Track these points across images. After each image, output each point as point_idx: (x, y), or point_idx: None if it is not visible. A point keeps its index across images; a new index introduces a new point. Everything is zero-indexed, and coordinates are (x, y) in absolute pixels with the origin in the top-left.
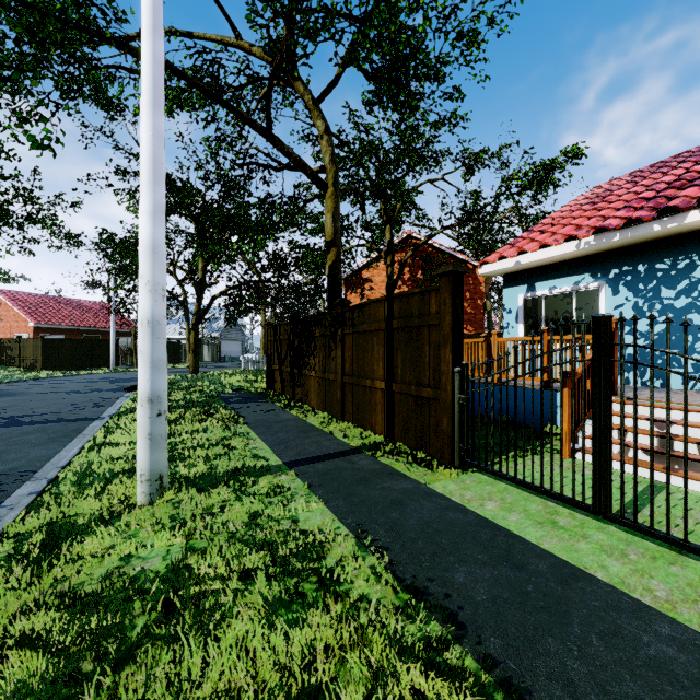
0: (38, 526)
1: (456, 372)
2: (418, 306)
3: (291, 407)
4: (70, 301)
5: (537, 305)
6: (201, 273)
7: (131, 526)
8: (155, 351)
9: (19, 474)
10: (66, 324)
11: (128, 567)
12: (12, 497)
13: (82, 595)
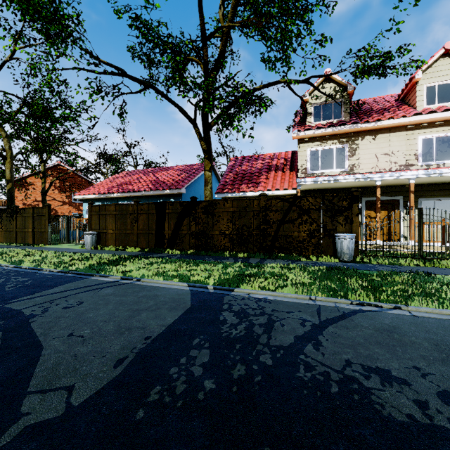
0: None
1: (49, 225)
2: (41, 211)
3: None
4: None
5: None
6: None
7: None
8: None
9: None
10: None
11: None
12: None
13: None
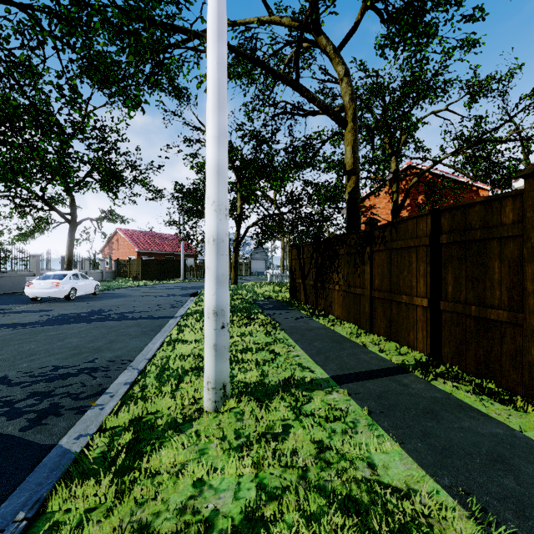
0: (128, 422)
1: None
2: (480, 217)
3: (317, 316)
4: (157, 234)
5: None
6: (239, 210)
7: (201, 438)
8: (219, 267)
9: (120, 362)
10: (155, 249)
11: (201, 499)
12: (114, 384)
13: None
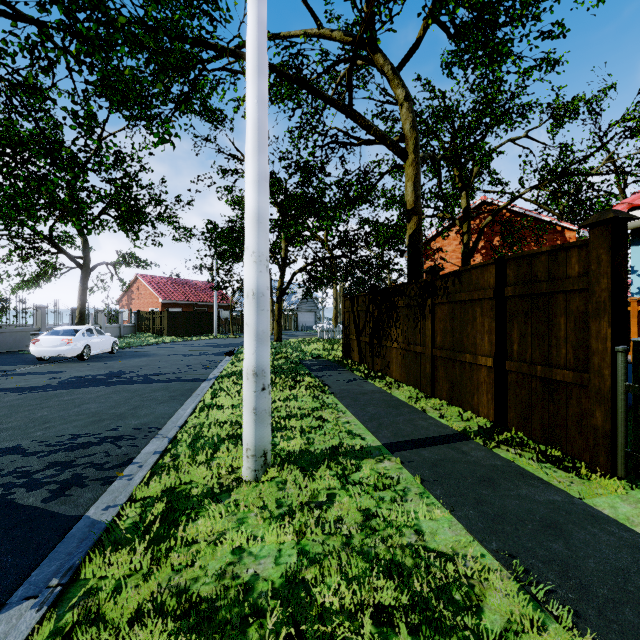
0: (160, 492)
1: (620, 352)
2: (546, 268)
3: (373, 378)
4: (186, 281)
5: None
6: (284, 253)
7: (240, 508)
8: (260, 323)
9: (148, 429)
10: (183, 299)
11: (240, 565)
12: (142, 453)
13: (197, 599)
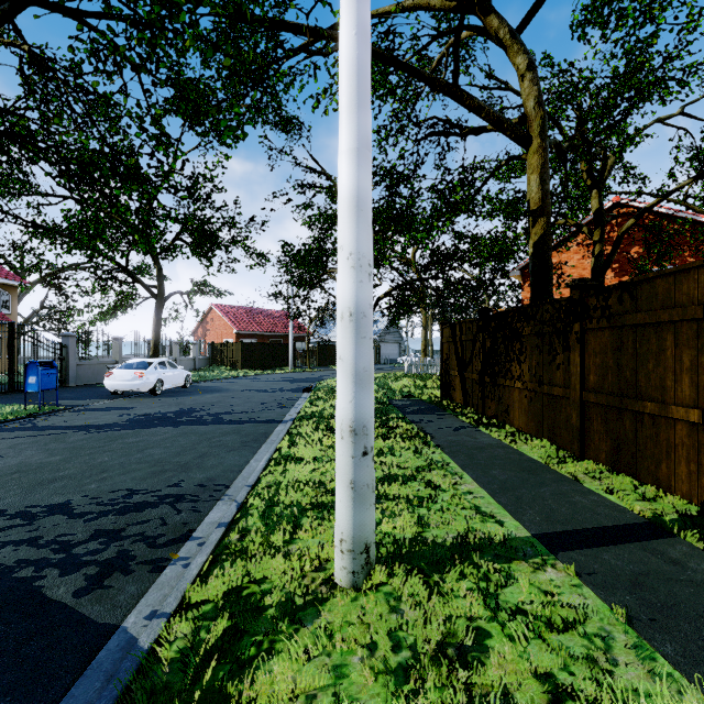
0: (221, 596)
1: None
2: None
3: (487, 426)
4: (260, 311)
5: None
6: None
7: (335, 644)
8: (360, 357)
9: (213, 487)
10: (257, 330)
11: None
12: (204, 523)
13: None
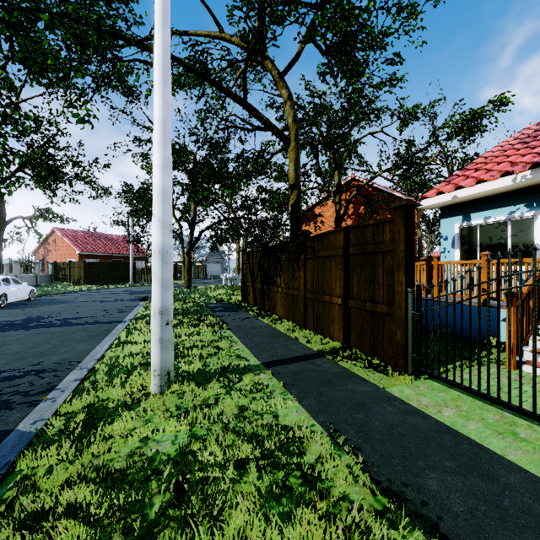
0: (81, 407)
1: (409, 292)
2: (372, 235)
3: (262, 316)
4: (103, 235)
5: (472, 233)
6: (193, 213)
7: (147, 412)
8: (164, 274)
9: (68, 363)
10: (100, 252)
11: (146, 448)
12: (63, 381)
13: (112, 471)
